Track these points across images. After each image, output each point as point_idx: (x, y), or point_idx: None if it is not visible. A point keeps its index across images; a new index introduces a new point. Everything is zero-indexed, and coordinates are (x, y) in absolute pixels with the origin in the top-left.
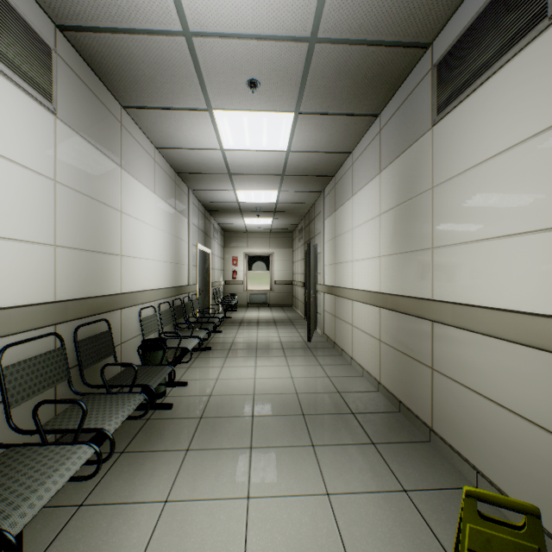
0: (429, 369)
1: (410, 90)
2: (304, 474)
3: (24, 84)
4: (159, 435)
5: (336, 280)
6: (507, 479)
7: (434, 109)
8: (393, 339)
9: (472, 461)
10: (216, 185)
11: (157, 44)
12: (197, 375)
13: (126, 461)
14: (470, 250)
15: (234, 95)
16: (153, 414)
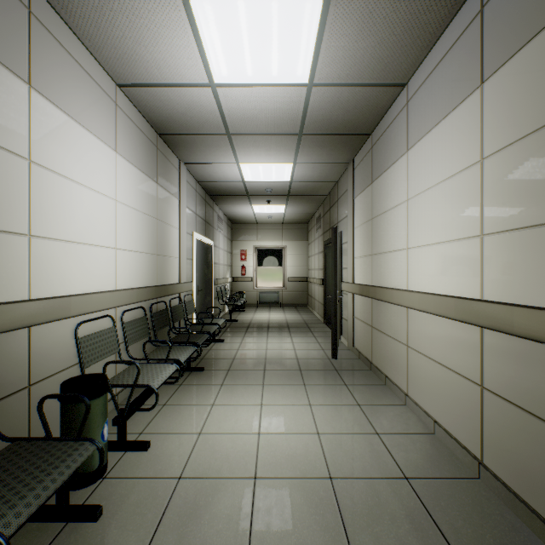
0: None
1: None
2: None
3: None
4: None
5: (375, 277)
6: None
7: None
8: (529, 395)
9: None
10: (214, 154)
11: None
12: (171, 423)
13: None
14: None
15: None
16: (58, 537)
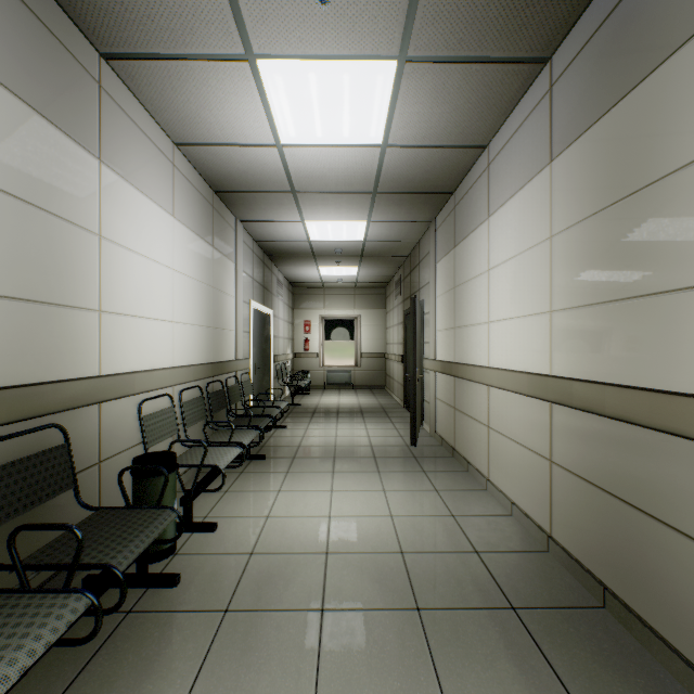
0: None
1: None
2: None
3: None
4: (135, 662)
5: (457, 353)
6: None
7: None
8: (585, 464)
9: None
10: (276, 212)
11: None
12: (236, 508)
13: None
14: None
15: (289, 18)
16: (142, 598)
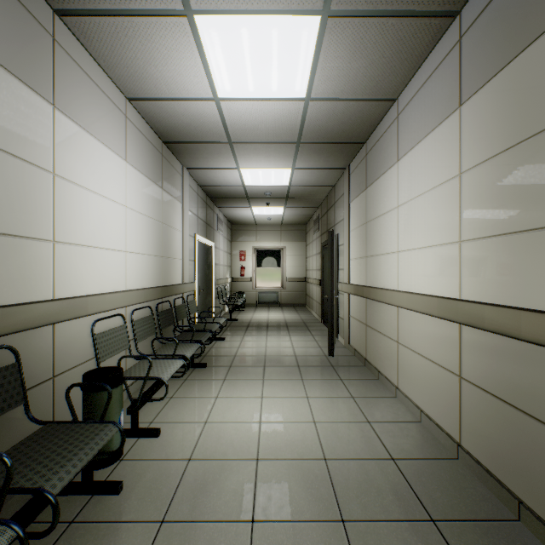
0: None
1: None
2: None
3: None
4: None
5: (369, 278)
6: None
7: None
8: (497, 382)
9: None
10: (216, 160)
11: None
12: (178, 413)
13: None
14: None
15: None
16: (85, 507)
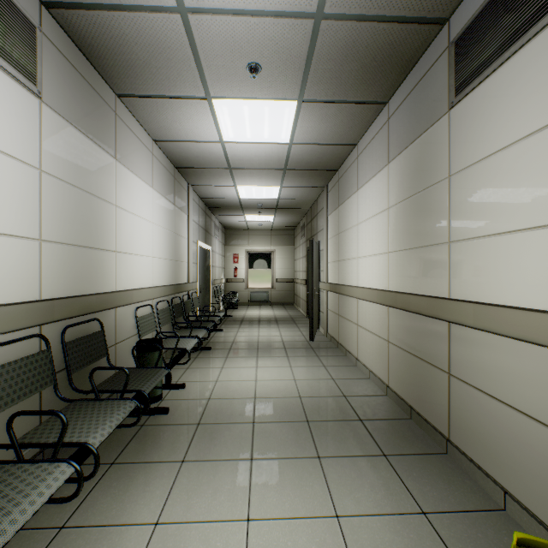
0: (446, 374)
1: (422, 72)
2: (310, 492)
3: (3, 62)
4: (152, 444)
5: (340, 278)
6: (543, 505)
7: (451, 91)
8: (403, 340)
9: (498, 479)
10: (217, 180)
11: (150, 23)
12: (195, 377)
13: (115, 474)
14: (496, 244)
15: (233, 81)
16: (148, 419)
